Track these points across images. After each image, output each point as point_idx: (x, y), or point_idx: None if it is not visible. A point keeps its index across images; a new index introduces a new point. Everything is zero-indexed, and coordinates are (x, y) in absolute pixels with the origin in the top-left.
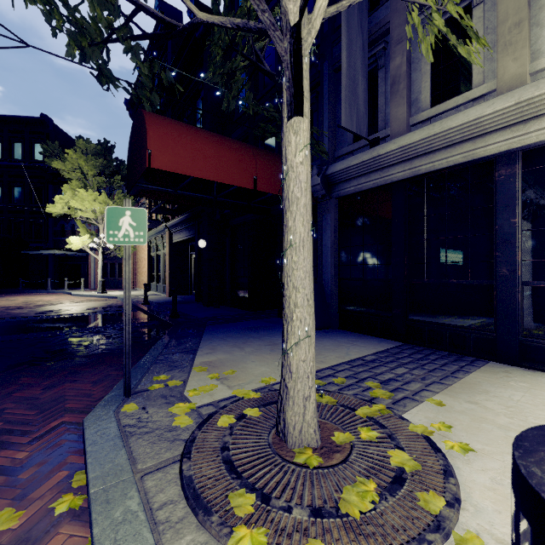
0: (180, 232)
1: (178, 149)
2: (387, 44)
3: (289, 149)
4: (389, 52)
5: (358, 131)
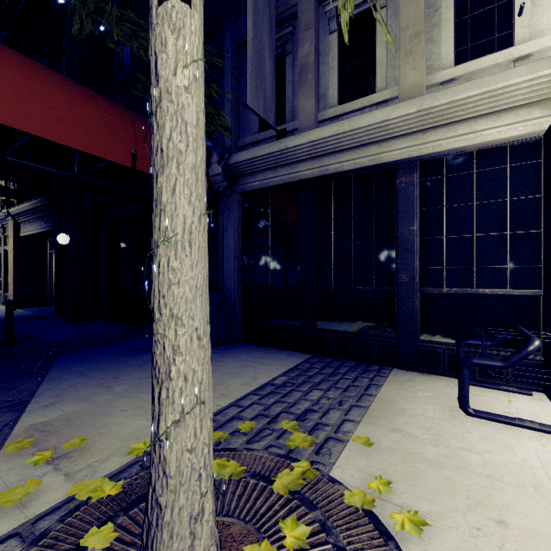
0: (31, 223)
1: None
2: (294, 29)
3: (164, 57)
4: (297, 38)
5: (265, 116)
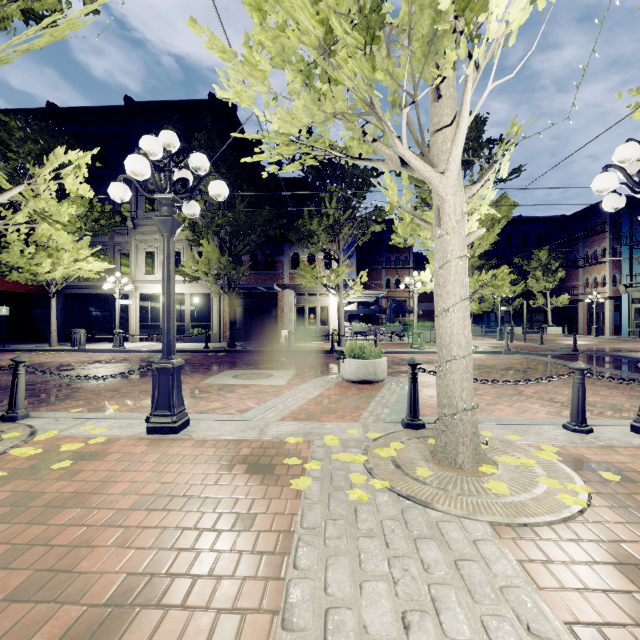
0: None
1: None
2: None
3: (52, 303)
4: None
5: None
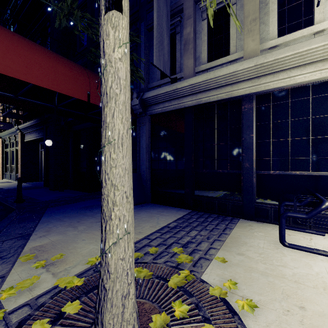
0: (30, 134)
1: (10, 54)
2: (181, 18)
3: (107, 42)
4: (183, 24)
5: (164, 70)
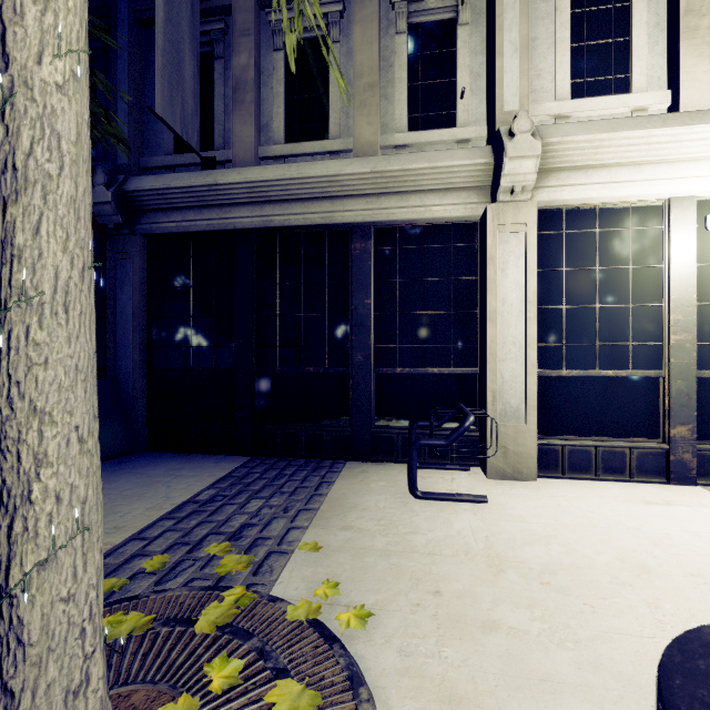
0: None
1: None
2: (227, 28)
3: (18, 32)
4: (231, 41)
5: (184, 134)
